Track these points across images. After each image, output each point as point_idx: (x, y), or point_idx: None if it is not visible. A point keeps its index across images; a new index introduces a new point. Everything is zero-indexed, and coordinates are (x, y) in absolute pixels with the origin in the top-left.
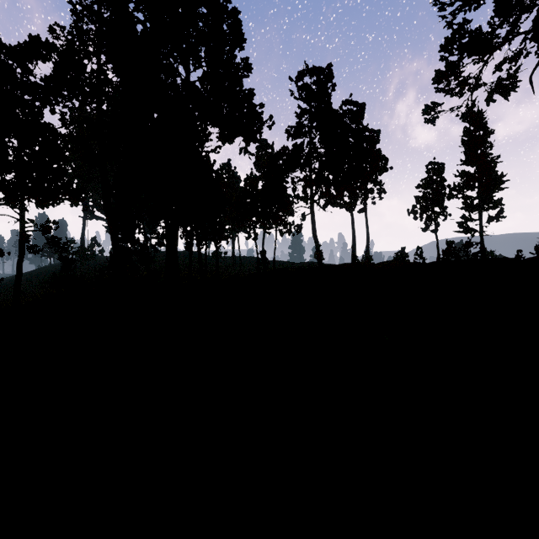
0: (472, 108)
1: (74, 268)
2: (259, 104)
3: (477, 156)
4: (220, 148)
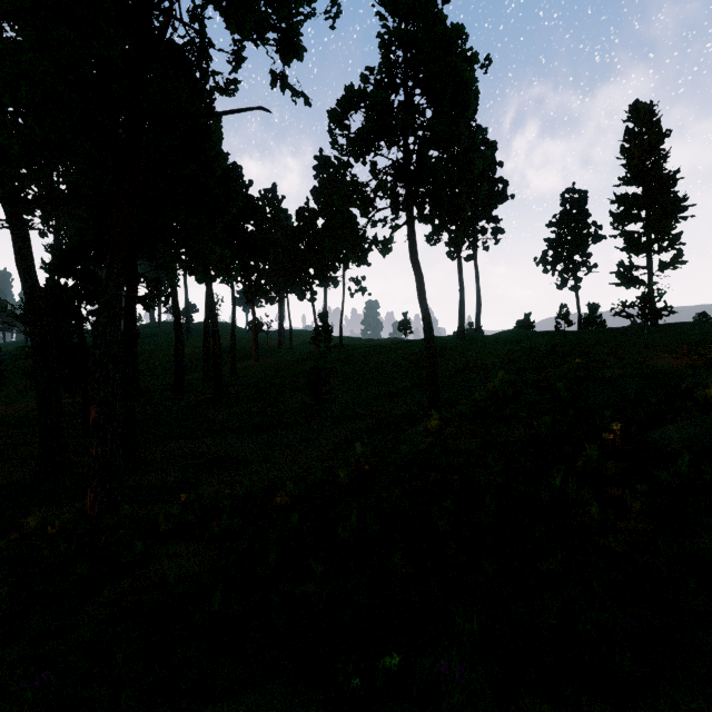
0: None
1: None
2: None
3: (646, 169)
4: (236, 87)
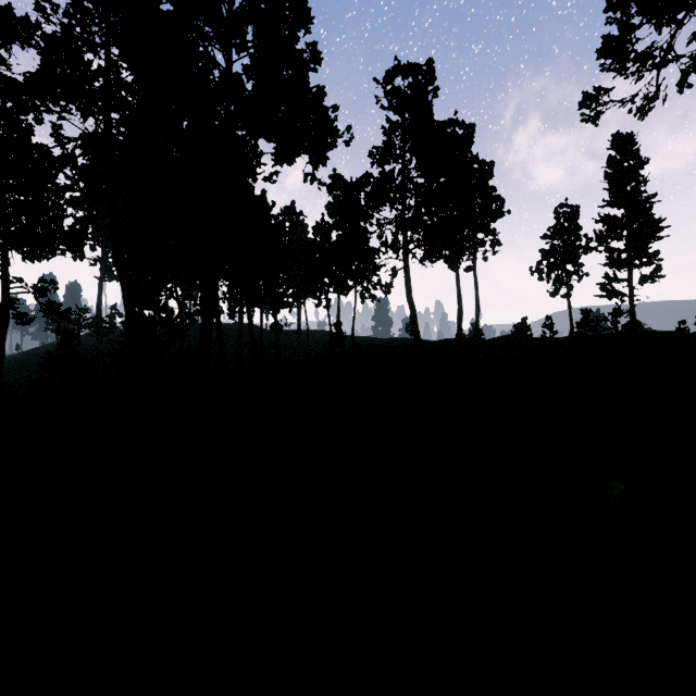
0: (655, 98)
1: (77, 344)
2: (332, 107)
3: (626, 194)
4: (277, 176)
